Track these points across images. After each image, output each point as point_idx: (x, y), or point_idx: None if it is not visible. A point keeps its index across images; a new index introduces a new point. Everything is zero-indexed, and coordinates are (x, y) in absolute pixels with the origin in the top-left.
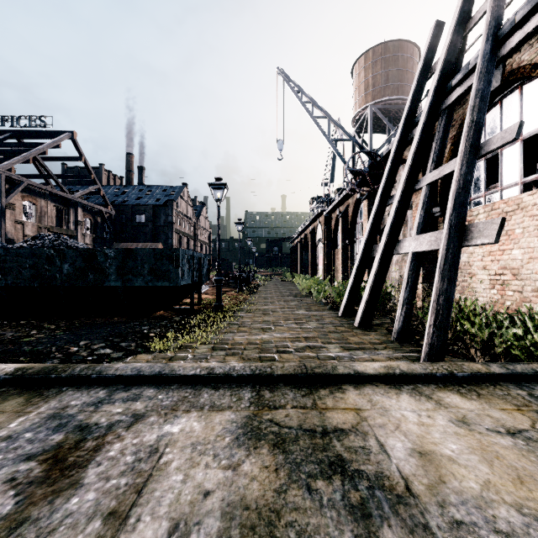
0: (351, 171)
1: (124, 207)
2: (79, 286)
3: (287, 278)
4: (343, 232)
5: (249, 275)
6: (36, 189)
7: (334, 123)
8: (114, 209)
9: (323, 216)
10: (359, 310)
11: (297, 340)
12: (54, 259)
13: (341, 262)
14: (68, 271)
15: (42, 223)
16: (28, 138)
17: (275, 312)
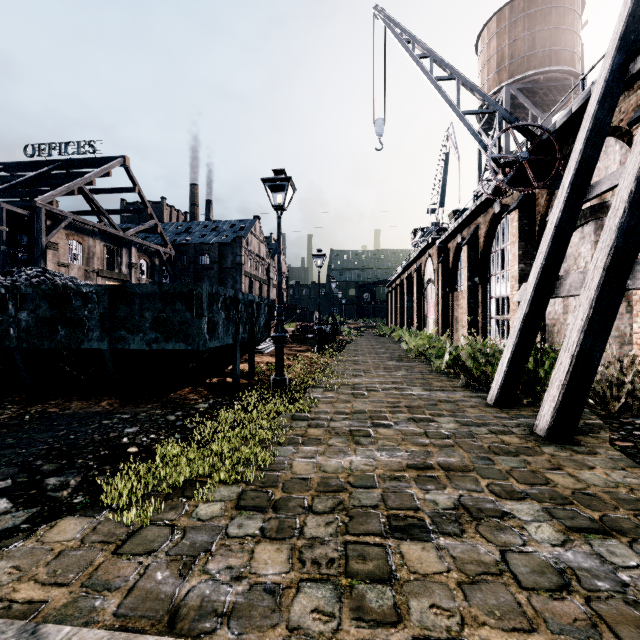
0: (496, 162)
1: (186, 246)
2: (44, 348)
3: (382, 332)
4: (469, 266)
5: (333, 328)
6: (83, 226)
7: (468, 85)
8: (175, 249)
9: (435, 247)
10: (545, 402)
11: (429, 480)
12: (7, 303)
13: (467, 310)
14: (28, 323)
15: (90, 265)
16: (77, 167)
17: (372, 391)
